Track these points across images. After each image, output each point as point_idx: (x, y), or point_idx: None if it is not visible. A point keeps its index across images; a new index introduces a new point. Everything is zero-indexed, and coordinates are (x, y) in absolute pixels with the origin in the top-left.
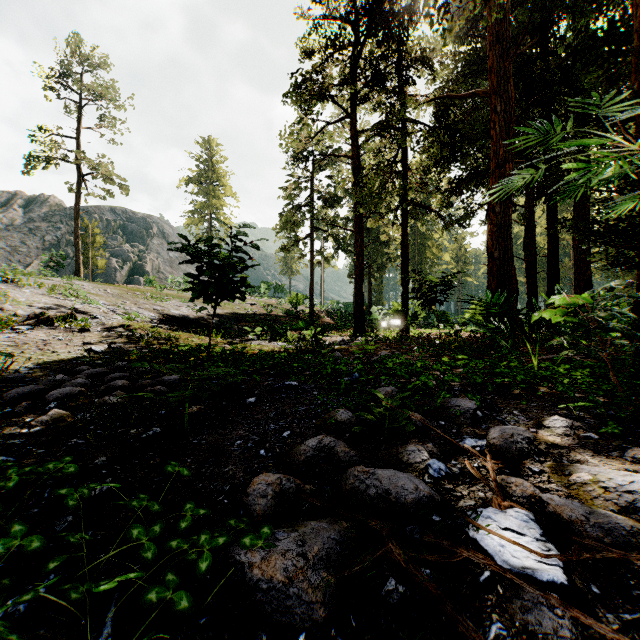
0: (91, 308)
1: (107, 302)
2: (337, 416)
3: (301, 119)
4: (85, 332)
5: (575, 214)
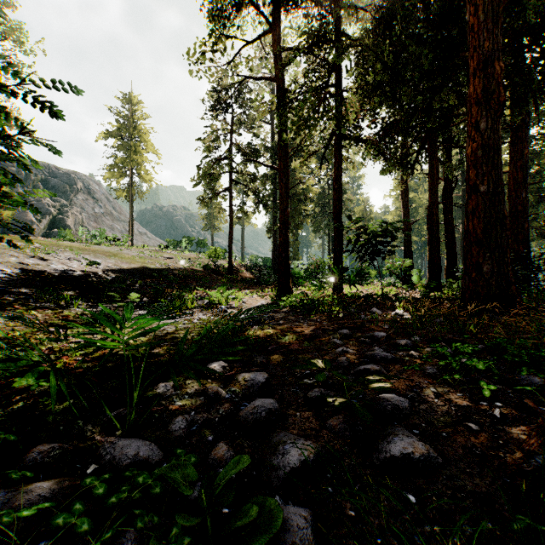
0: None
1: None
2: None
3: (213, 32)
4: None
5: (511, 163)
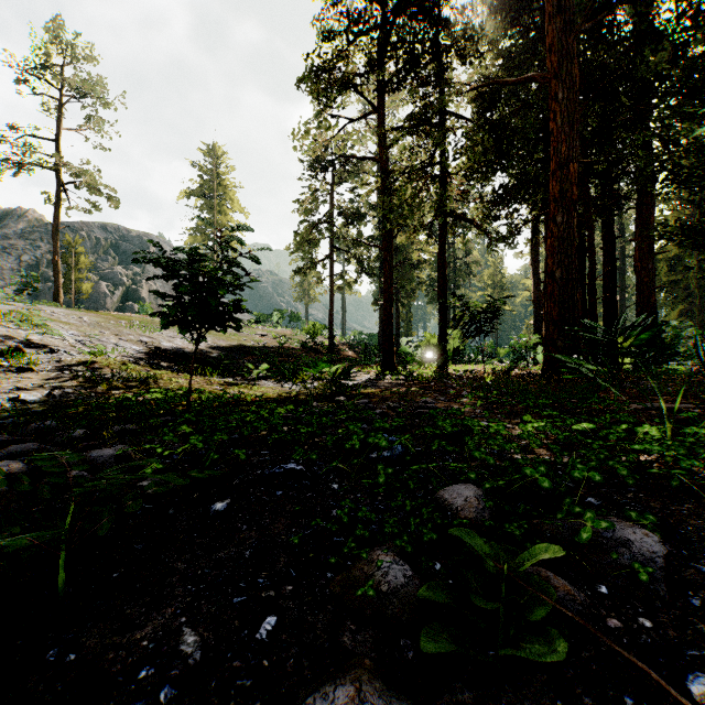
0: (53, 340)
1: (78, 332)
2: (379, 577)
3: (318, 114)
4: (26, 372)
5: (637, 231)
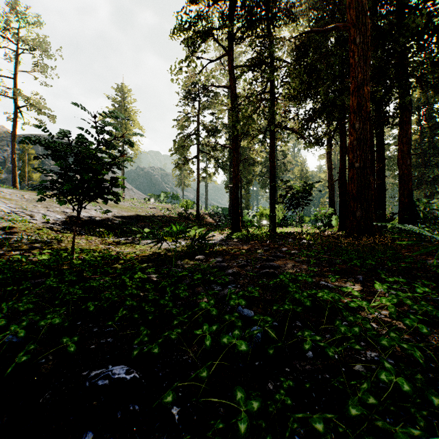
0: None
1: (16, 205)
2: None
3: (188, 56)
4: None
5: (400, 139)
